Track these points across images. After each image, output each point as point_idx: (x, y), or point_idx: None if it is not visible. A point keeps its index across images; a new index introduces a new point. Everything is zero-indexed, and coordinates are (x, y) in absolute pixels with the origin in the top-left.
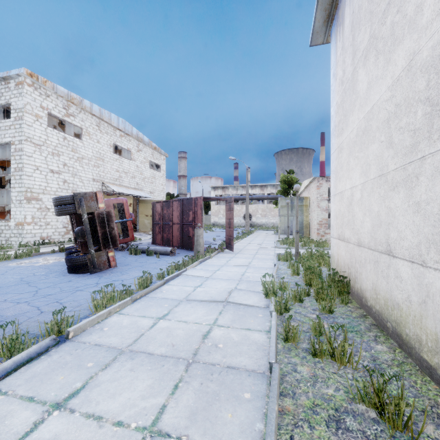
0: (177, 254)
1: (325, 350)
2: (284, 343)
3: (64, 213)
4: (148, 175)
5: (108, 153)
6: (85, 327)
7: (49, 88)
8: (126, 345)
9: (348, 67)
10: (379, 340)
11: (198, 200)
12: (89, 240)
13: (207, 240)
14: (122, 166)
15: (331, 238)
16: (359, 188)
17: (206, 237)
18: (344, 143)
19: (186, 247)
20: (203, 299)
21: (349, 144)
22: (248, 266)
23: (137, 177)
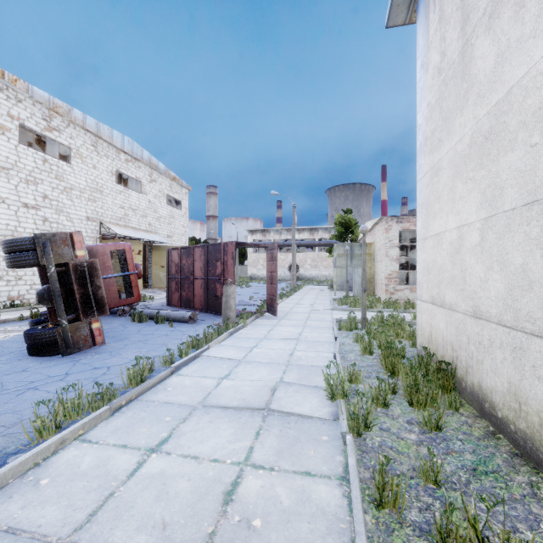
0: (198, 320)
1: (464, 541)
2: (375, 510)
3: (19, 264)
4: (165, 214)
5: (108, 183)
6: (3, 481)
7: (21, 90)
8: (69, 529)
9: (452, 44)
10: (542, 495)
11: (228, 246)
12: (58, 305)
13: (242, 299)
14: (129, 200)
15: (418, 300)
16: (476, 226)
17: (241, 295)
18: (444, 160)
19: (212, 311)
20: (230, 404)
21: (454, 160)
22: (298, 339)
23: (150, 216)
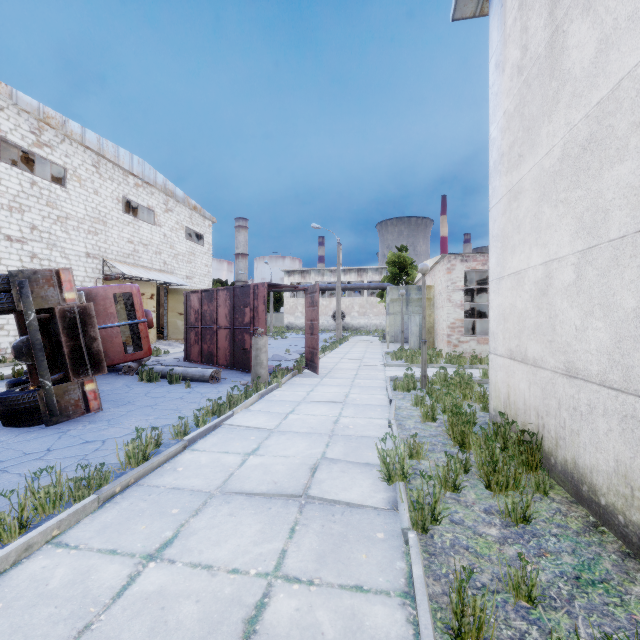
0: (222, 379)
1: None
2: None
3: None
4: (184, 250)
5: (113, 212)
6: None
7: (3, 95)
8: None
9: (536, 34)
10: None
11: (259, 288)
12: (39, 362)
13: (277, 352)
14: (139, 233)
15: (491, 354)
16: (570, 261)
17: (275, 348)
18: (526, 180)
19: (240, 367)
20: (257, 489)
21: (540, 179)
22: (344, 402)
23: (165, 253)
